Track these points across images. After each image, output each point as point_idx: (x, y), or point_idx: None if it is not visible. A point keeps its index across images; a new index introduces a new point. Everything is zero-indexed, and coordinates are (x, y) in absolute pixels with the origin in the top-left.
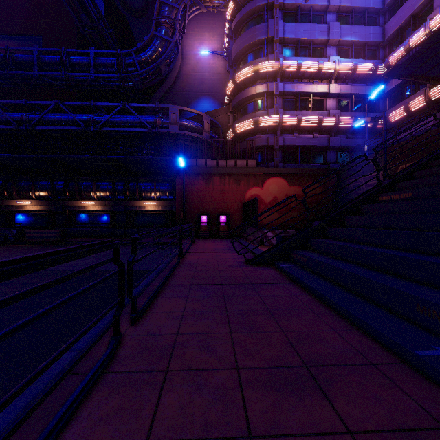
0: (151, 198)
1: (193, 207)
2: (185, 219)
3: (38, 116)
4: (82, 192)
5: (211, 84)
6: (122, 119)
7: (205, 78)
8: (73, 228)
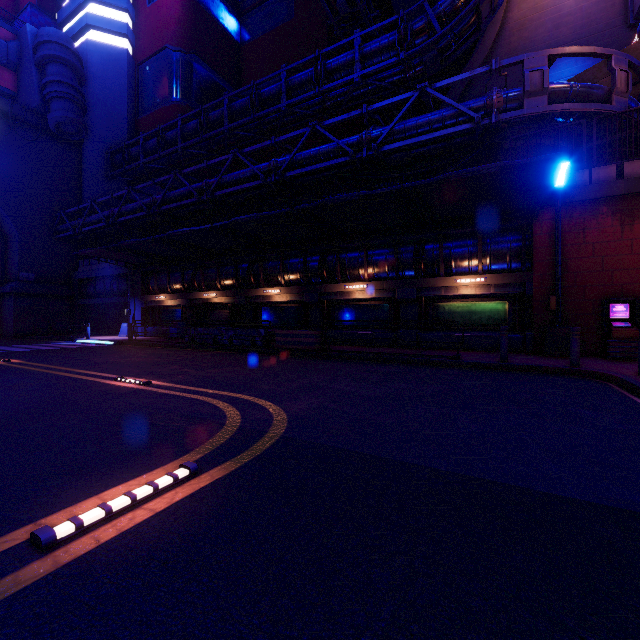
0: (469, 270)
1: (581, 284)
2: (557, 312)
3: (289, 156)
4: (346, 269)
5: (580, 21)
6: (418, 119)
7: (564, 13)
8: (340, 329)
